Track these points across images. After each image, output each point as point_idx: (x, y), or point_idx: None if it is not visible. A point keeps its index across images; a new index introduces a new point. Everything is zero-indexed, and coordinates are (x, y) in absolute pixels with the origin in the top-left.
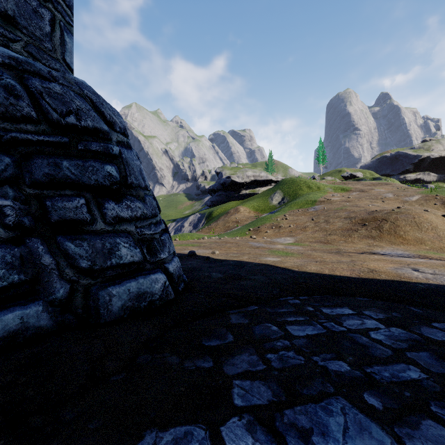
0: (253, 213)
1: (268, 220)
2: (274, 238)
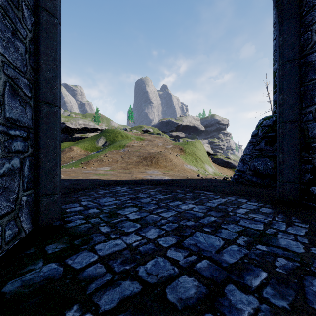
0: (84, 152)
1: (95, 156)
2: (98, 167)
